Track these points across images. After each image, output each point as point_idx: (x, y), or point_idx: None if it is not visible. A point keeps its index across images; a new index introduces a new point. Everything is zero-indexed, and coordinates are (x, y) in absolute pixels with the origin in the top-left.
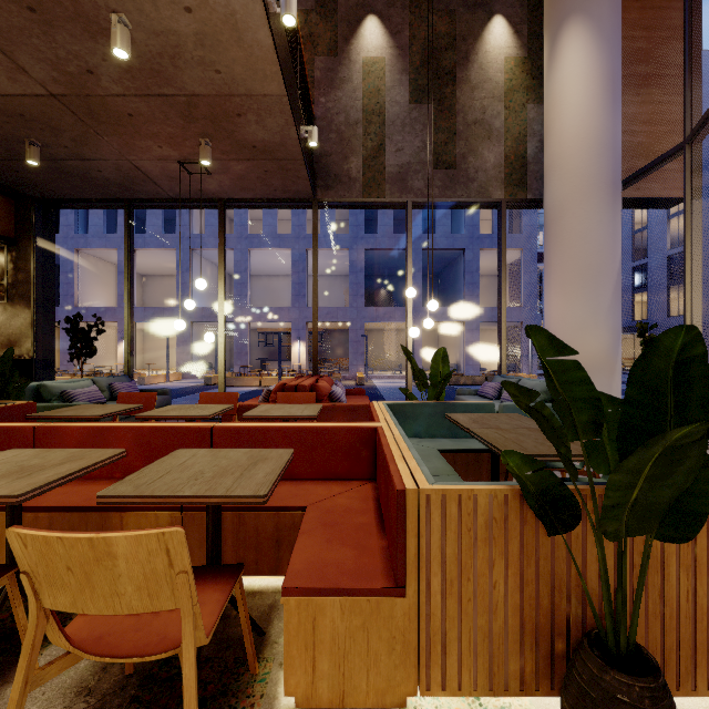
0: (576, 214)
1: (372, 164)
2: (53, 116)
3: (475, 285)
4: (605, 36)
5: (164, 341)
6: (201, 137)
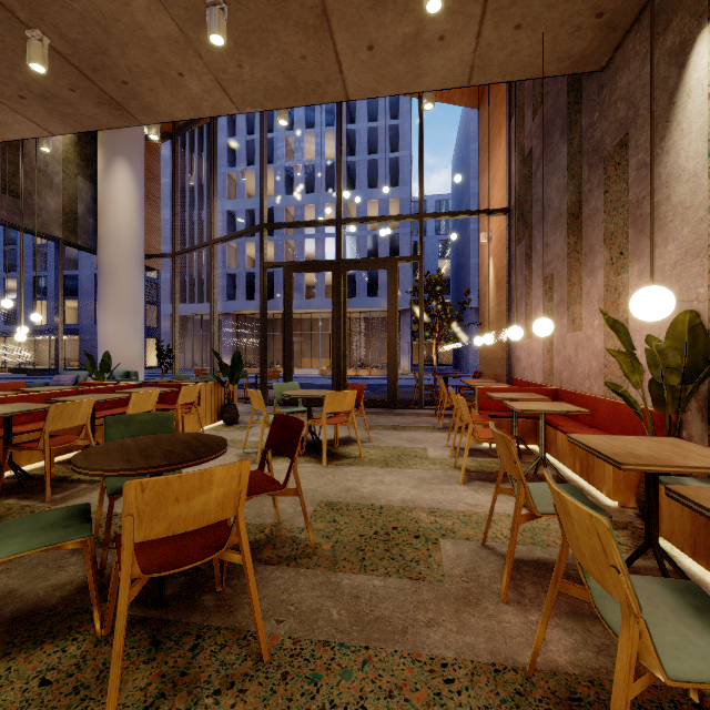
0: (125, 273)
1: None
2: None
3: None
4: (140, 180)
5: None
6: None
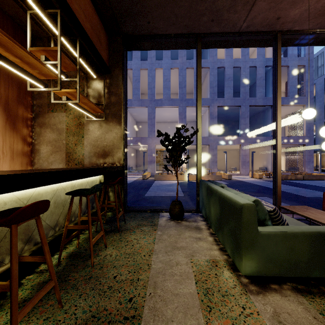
0: None
1: None
2: None
3: None
4: None
5: None
6: None
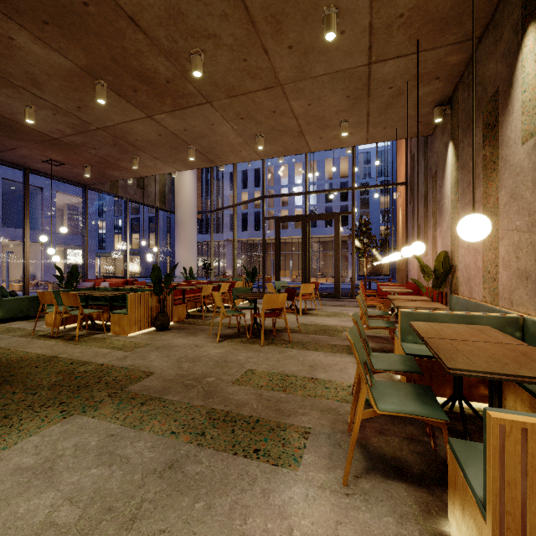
0: (189, 224)
1: None
2: (30, 134)
3: (53, 216)
4: (195, 172)
5: None
6: (88, 164)
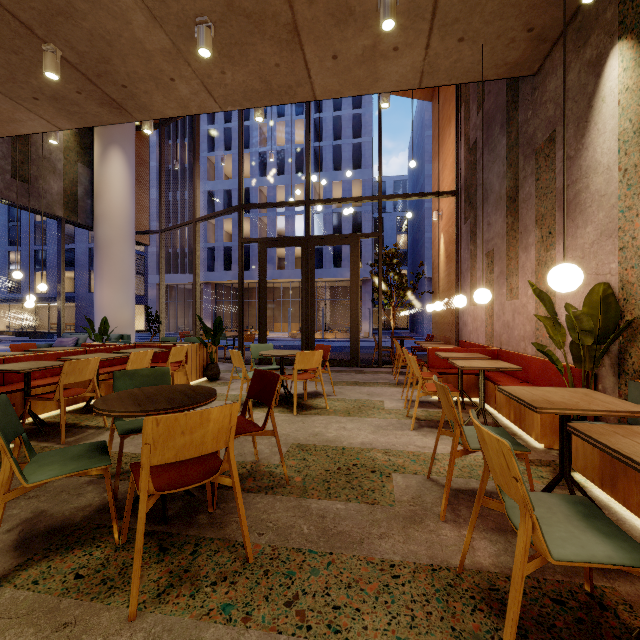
0: (119, 248)
1: None
2: None
3: None
4: (132, 166)
5: None
6: None
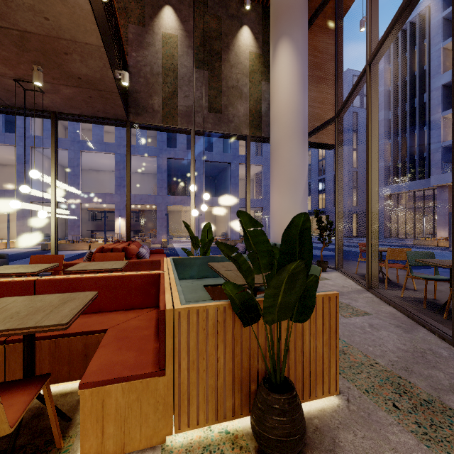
0: (286, 148)
1: (169, 103)
2: None
3: (237, 185)
4: (300, 51)
5: (5, 216)
6: (33, 64)
